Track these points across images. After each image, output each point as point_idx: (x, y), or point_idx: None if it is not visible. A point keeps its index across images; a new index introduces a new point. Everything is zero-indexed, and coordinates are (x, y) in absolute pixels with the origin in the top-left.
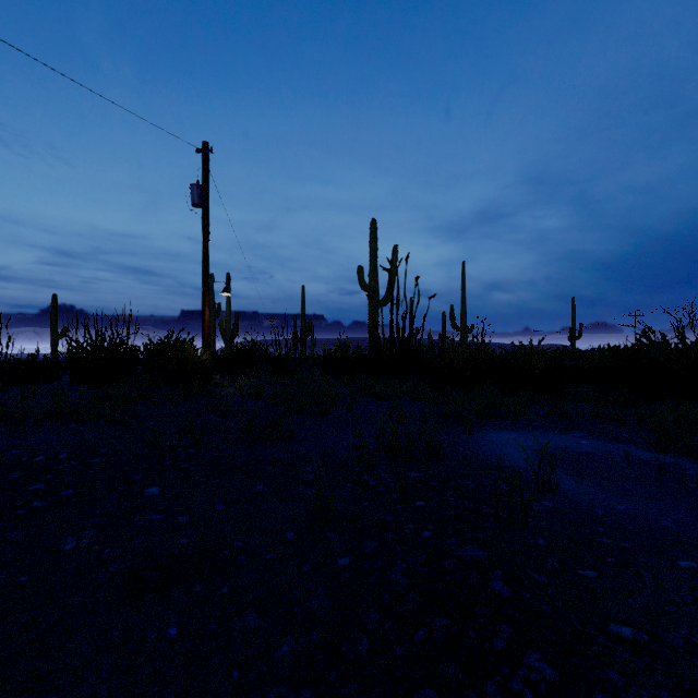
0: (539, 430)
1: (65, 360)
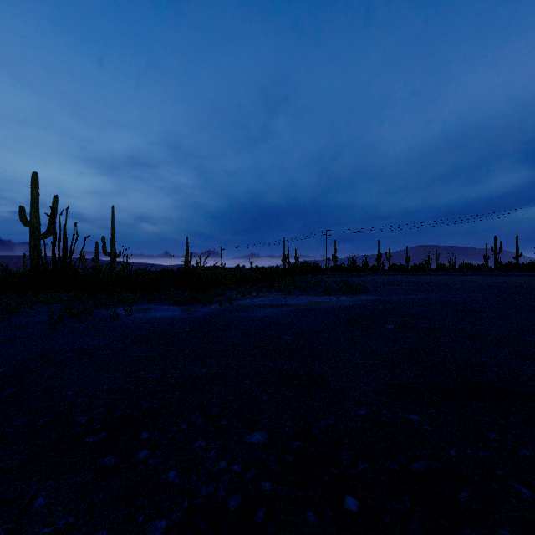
0: (140, 305)
1: None
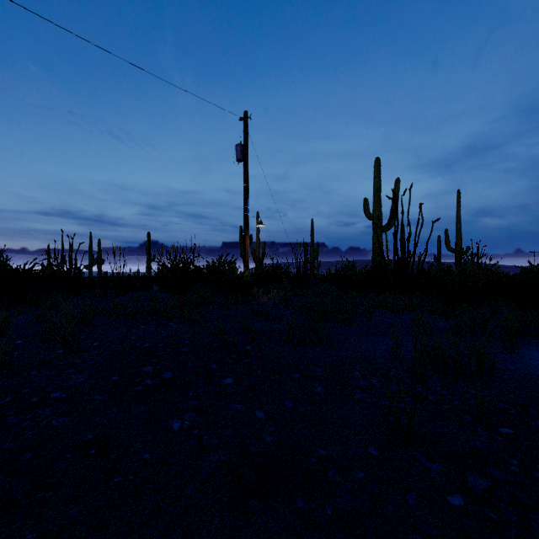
0: None
1: (157, 275)
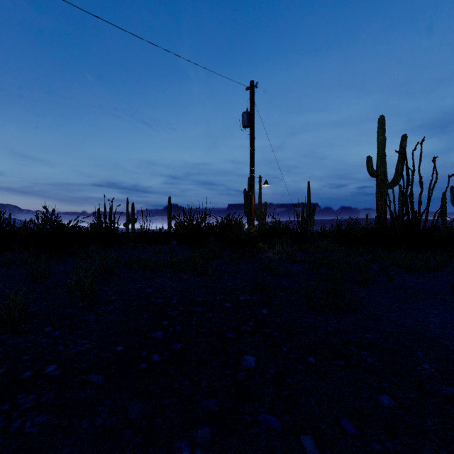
0: None
1: (174, 231)
